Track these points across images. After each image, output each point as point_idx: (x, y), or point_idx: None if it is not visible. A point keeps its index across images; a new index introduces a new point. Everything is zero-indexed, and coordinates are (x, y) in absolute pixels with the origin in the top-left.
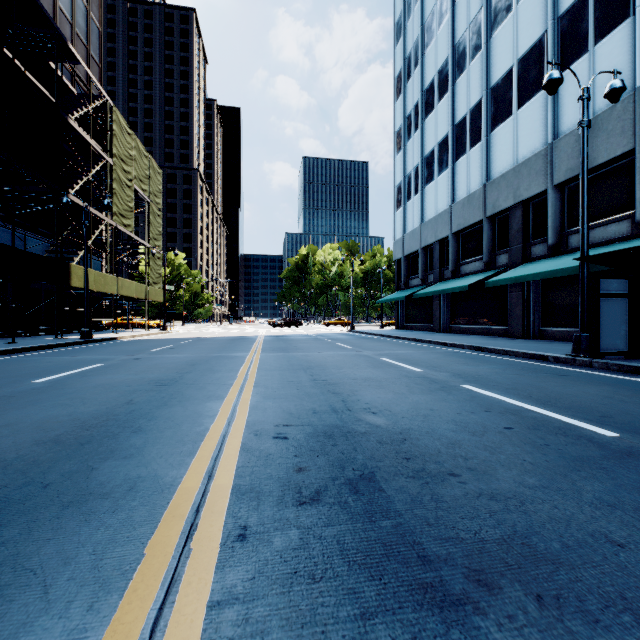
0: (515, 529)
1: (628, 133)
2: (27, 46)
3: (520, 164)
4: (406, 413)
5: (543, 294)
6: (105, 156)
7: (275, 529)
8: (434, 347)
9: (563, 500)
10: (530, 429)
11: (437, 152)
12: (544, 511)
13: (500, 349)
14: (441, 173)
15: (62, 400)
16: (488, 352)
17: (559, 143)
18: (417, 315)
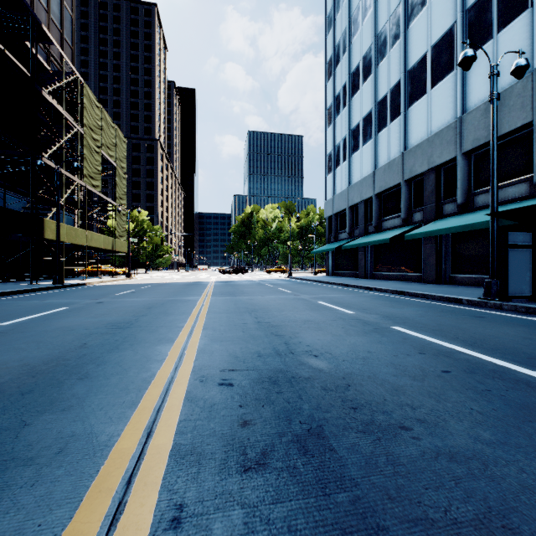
0: (488, 504)
1: (527, 108)
2: (6, 27)
3: (433, 135)
4: (346, 356)
5: (453, 246)
6: (76, 125)
7: (215, 509)
8: (361, 291)
9: (527, 460)
10: (467, 372)
11: (362, 125)
12: (512, 476)
13: (419, 293)
14: (365, 143)
15: (18, 344)
16: (408, 295)
17: (467, 117)
18: (345, 264)
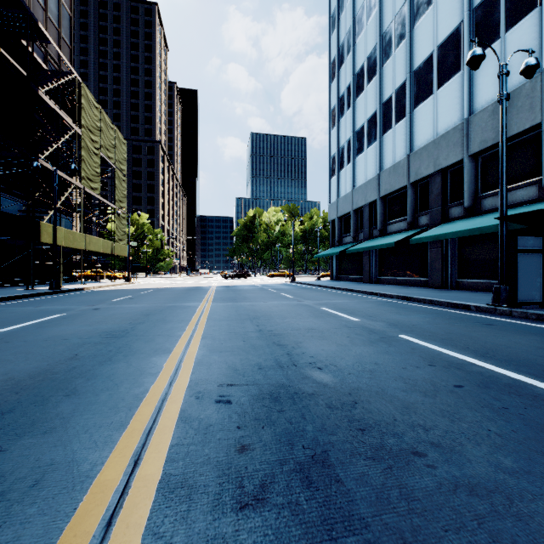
0: None
1: (536, 109)
2: (1, 25)
3: (439, 137)
4: (352, 368)
5: (459, 250)
6: (74, 126)
7: None
8: (366, 297)
9: None
10: (481, 387)
11: (367, 127)
12: (541, 514)
13: (426, 299)
14: (370, 145)
15: (5, 355)
16: (415, 301)
17: (474, 118)
18: (349, 268)
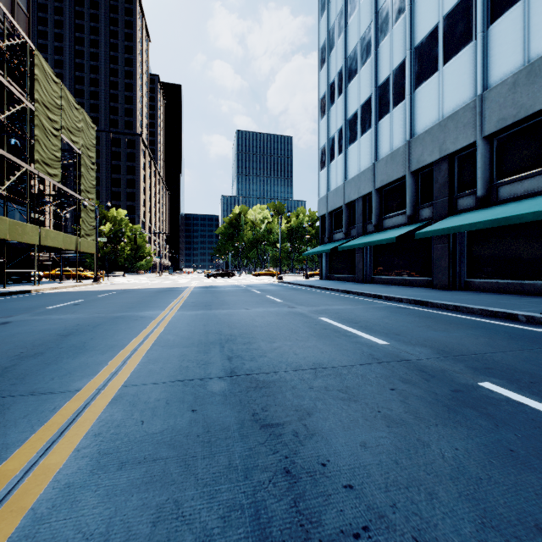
0: None
1: None
2: None
3: (446, 118)
4: None
5: (469, 246)
6: (24, 99)
7: None
8: (369, 300)
9: None
10: None
11: (360, 114)
12: None
13: (449, 304)
14: (364, 133)
15: None
16: (433, 307)
17: (490, 94)
18: (340, 267)
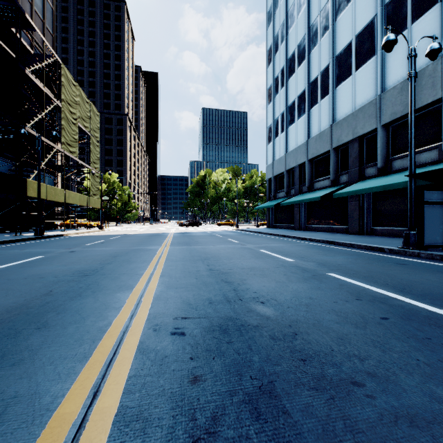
0: None
1: (437, 86)
2: None
3: (357, 110)
4: (290, 302)
5: (373, 203)
6: (55, 100)
7: None
8: (297, 241)
9: None
10: (404, 319)
11: (297, 102)
12: None
13: (347, 243)
14: (300, 117)
15: None
16: (338, 245)
17: (386, 94)
18: (283, 218)
